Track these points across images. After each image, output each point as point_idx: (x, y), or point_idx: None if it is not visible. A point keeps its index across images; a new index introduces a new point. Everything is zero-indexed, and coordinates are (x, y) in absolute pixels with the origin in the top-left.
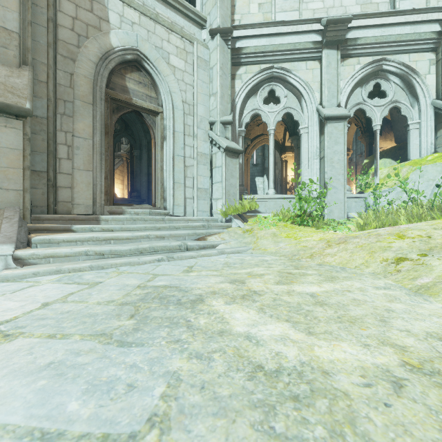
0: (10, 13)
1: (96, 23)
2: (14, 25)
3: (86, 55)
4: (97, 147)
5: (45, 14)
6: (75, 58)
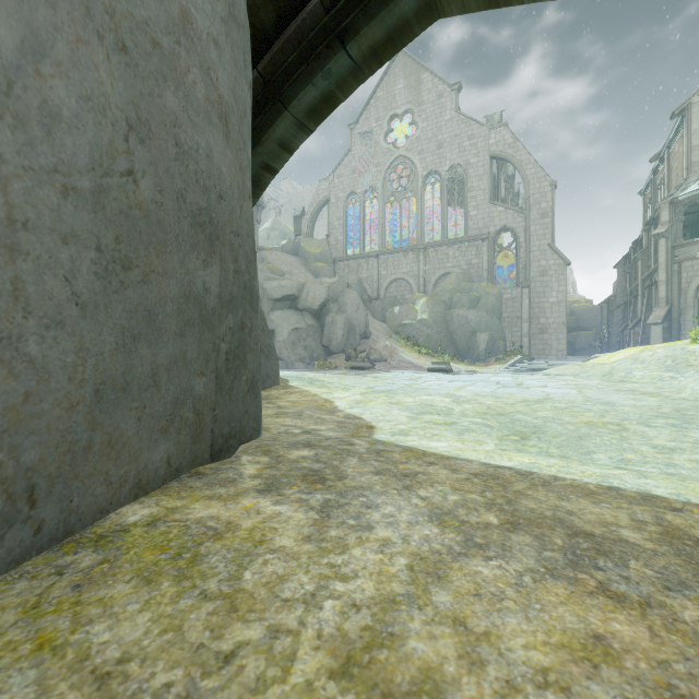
0: (663, 292)
1: (695, 274)
2: (664, 295)
3: (690, 289)
4: (694, 323)
5: (676, 283)
6: (687, 292)
